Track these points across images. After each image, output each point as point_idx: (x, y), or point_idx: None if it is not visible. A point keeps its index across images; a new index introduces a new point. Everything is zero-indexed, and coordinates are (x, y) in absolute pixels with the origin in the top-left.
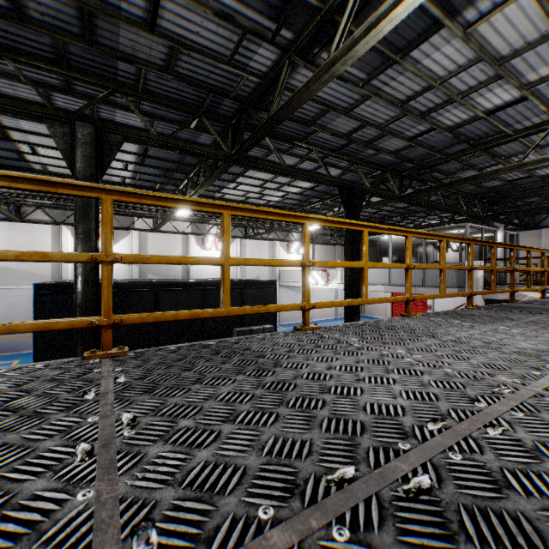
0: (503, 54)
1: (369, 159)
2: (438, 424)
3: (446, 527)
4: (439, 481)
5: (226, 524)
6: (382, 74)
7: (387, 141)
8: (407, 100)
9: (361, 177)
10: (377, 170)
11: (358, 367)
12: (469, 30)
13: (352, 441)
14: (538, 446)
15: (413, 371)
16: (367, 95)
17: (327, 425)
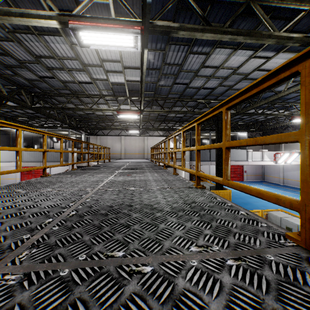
0: (86, 63)
1: (8, 76)
2: (73, 203)
3: (81, 216)
4: (77, 211)
5: (13, 244)
6: (24, 34)
7: (24, 71)
8: (40, 56)
9: (1, 86)
10: (14, 85)
11: (32, 198)
12: (73, 45)
13: (46, 215)
14: (98, 199)
15: (58, 194)
16: (12, 39)
17: (32, 216)
